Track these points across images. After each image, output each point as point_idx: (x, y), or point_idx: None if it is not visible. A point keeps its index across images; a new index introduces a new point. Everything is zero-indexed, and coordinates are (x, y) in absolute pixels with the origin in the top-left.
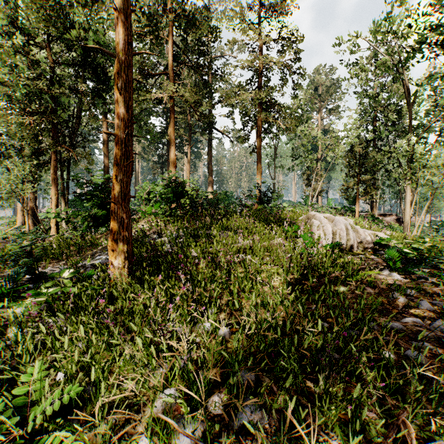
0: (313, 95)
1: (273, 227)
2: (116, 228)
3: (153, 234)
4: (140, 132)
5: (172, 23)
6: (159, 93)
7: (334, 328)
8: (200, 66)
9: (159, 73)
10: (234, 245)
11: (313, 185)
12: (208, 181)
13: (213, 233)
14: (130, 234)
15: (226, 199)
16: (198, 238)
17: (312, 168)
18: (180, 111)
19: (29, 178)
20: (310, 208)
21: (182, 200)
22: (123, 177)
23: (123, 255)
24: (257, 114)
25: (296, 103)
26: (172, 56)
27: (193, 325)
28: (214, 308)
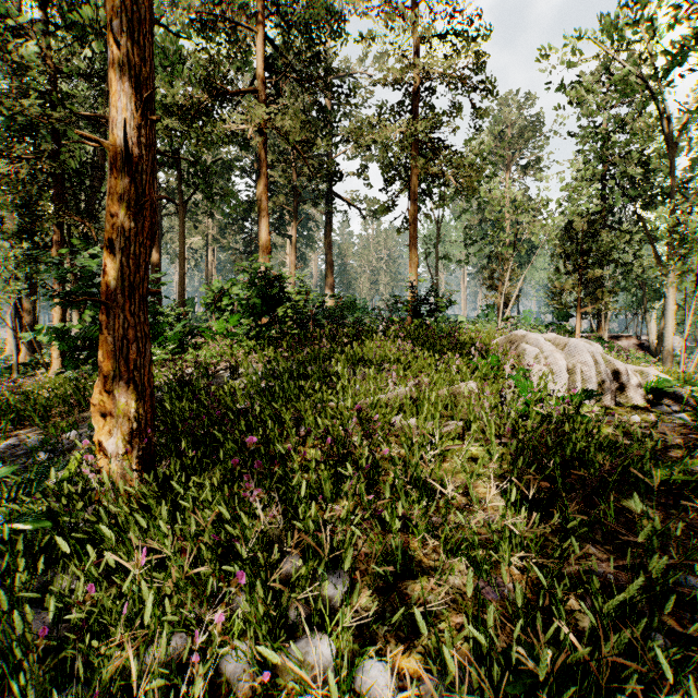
0: (497, 142)
1: (451, 359)
2: (111, 363)
3: (224, 372)
4: (209, 194)
5: (263, 3)
6: (241, 124)
7: (691, 657)
8: (312, 80)
9: (241, 90)
10: (379, 395)
11: (500, 288)
12: (326, 282)
13: (335, 371)
14: (148, 376)
15: (356, 311)
16: (307, 381)
17: (499, 259)
18: (277, 158)
19: (16, 273)
20: (501, 325)
21: (281, 311)
22: (128, 243)
23: (128, 426)
24: (410, 164)
25: (474, 149)
26: (263, 61)
27: (284, 643)
28: (343, 578)
